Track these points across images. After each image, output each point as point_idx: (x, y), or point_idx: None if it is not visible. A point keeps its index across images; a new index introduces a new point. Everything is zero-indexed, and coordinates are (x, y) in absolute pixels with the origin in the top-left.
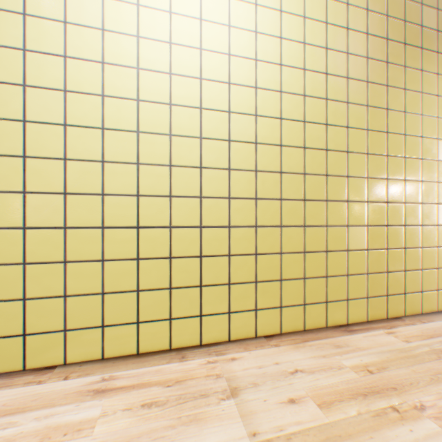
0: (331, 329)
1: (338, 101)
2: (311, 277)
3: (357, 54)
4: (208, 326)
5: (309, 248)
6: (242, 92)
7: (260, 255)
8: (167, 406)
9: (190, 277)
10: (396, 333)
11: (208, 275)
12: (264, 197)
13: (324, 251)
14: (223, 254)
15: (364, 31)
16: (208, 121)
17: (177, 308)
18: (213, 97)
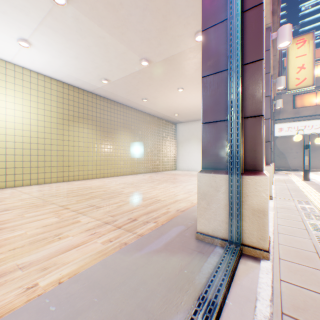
0: (47, 184)
1: (50, 133)
2: (42, 173)
3: (56, 122)
4: (10, 184)
5: (41, 166)
6: (20, 131)
7: (26, 168)
8: (1, 191)
9: (4, 173)
10: (63, 183)
11: (10, 172)
12: (27, 154)
13: (46, 167)
14: (14, 167)
15: (58, 117)
16: (10, 138)
17: (0, 180)
18: (11, 132)
